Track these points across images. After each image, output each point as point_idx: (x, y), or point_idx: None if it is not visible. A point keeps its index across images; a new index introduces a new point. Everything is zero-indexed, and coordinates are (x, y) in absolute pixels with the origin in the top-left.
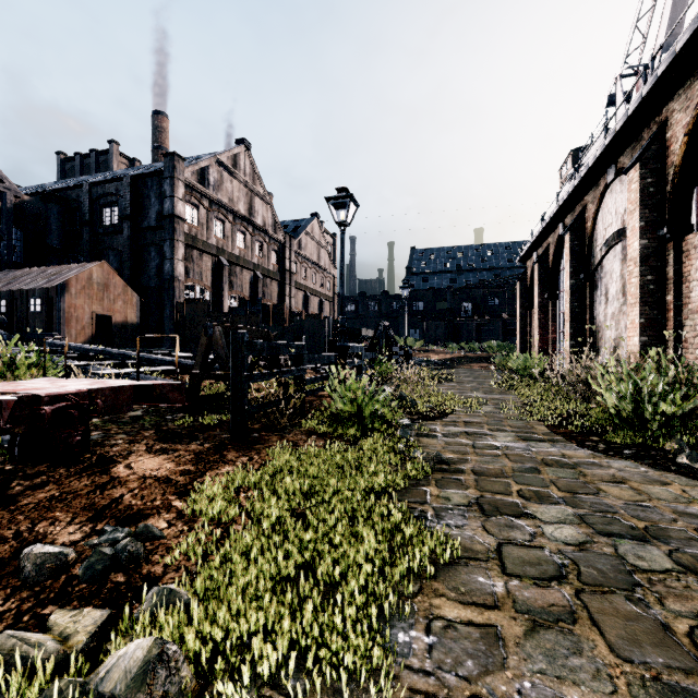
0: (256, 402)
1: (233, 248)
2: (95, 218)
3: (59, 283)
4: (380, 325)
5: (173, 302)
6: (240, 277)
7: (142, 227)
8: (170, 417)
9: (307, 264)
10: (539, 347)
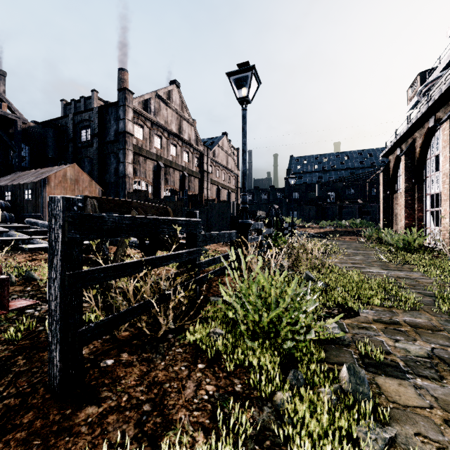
0: (117, 306)
1: (168, 155)
2: (76, 137)
3: (42, 178)
4: (271, 207)
5: (125, 192)
6: (173, 176)
7: (105, 141)
8: (31, 310)
9: (219, 167)
10: (406, 223)
